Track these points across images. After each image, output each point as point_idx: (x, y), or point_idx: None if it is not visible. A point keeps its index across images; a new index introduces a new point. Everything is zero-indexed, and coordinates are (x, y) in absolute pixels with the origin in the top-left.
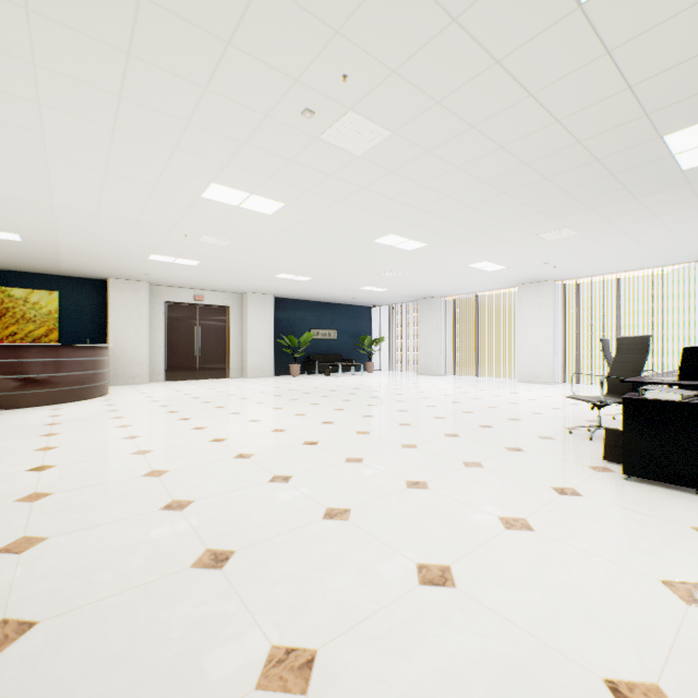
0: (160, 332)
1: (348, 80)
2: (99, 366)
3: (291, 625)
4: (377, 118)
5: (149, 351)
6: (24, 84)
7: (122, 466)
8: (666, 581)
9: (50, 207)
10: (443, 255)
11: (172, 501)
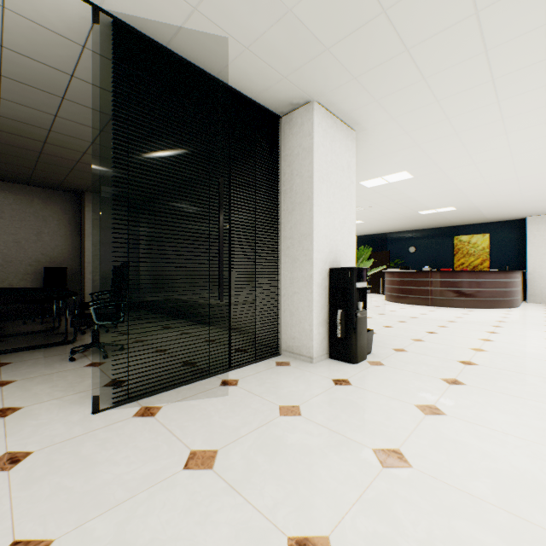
0: None
1: None
2: (506, 286)
3: (448, 407)
4: None
5: None
6: (418, 152)
7: (465, 342)
8: None
9: (458, 190)
10: None
11: (467, 360)
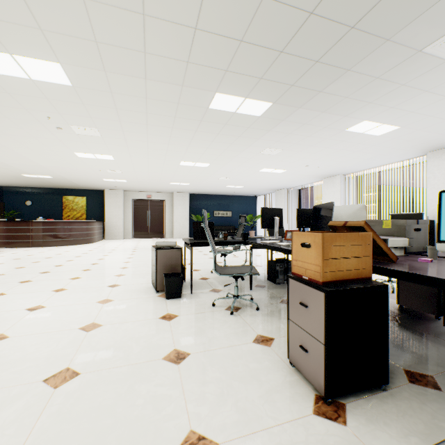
0: (130, 214)
1: (52, 118)
2: (86, 230)
3: None
4: (83, 125)
5: (125, 223)
6: None
7: (19, 265)
8: (40, 305)
9: (43, 166)
10: (232, 167)
11: (1, 274)
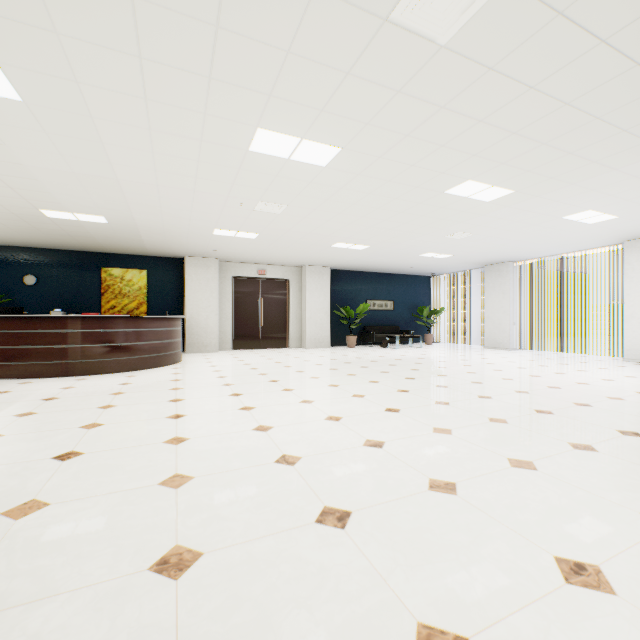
0: (228, 304)
1: None
2: (172, 336)
3: None
4: None
5: (219, 322)
6: (30, 1)
7: (146, 462)
8: None
9: (117, 183)
10: (531, 205)
11: (173, 548)
